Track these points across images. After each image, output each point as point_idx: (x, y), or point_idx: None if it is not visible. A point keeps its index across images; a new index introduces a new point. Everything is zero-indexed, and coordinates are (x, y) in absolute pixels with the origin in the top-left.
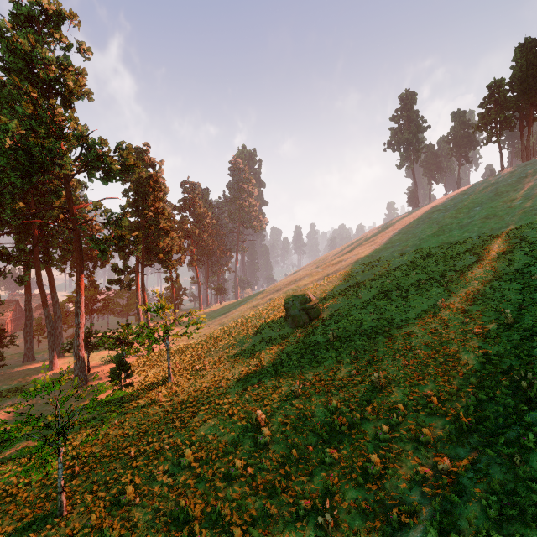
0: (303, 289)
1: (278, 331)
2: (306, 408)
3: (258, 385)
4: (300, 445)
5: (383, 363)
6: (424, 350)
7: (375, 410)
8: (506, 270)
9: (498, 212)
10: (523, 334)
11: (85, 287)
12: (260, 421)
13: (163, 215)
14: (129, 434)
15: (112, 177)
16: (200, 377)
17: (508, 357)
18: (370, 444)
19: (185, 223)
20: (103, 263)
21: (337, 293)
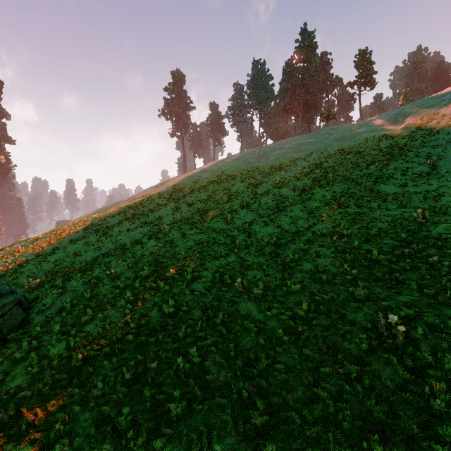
0: (26, 261)
1: None
2: None
3: None
4: None
5: None
6: None
7: None
8: (292, 228)
9: (255, 175)
10: None
11: None
12: None
13: None
14: None
15: None
16: None
17: None
18: None
19: None
20: None
21: (80, 267)
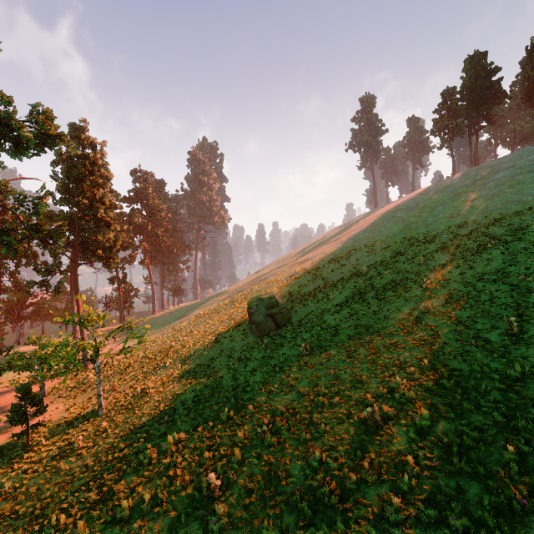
0: (268, 290)
1: (241, 341)
2: (279, 462)
3: (213, 422)
4: (272, 530)
5: (371, 386)
6: (417, 367)
7: (374, 466)
8: (485, 270)
9: (461, 211)
10: None
11: (5, 290)
12: (213, 489)
13: (102, 203)
14: (20, 512)
15: (22, 149)
16: (141, 405)
17: (533, 382)
18: (376, 529)
19: (135, 216)
20: (29, 260)
21: (306, 294)
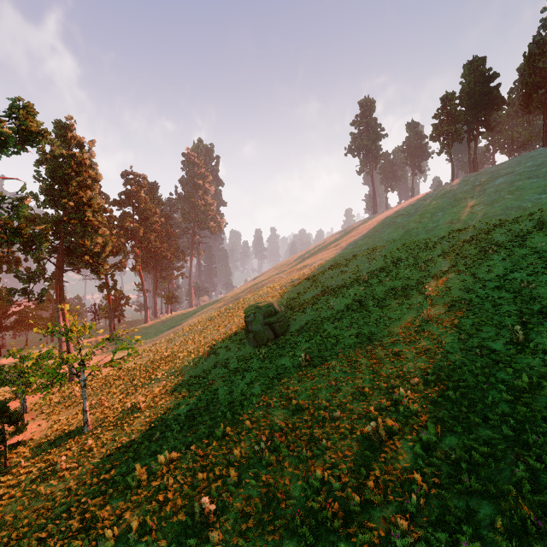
0: (265, 298)
1: (237, 351)
2: (278, 483)
3: (207, 439)
4: None
5: (373, 398)
6: (421, 378)
7: (379, 485)
8: (487, 276)
9: (462, 217)
10: (545, 358)
11: None
12: (207, 514)
13: (90, 206)
14: None
15: (1, 146)
16: (131, 421)
17: (542, 393)
18: None
19: (126, 220)
20: (11, 267)
21: (305, 302)
